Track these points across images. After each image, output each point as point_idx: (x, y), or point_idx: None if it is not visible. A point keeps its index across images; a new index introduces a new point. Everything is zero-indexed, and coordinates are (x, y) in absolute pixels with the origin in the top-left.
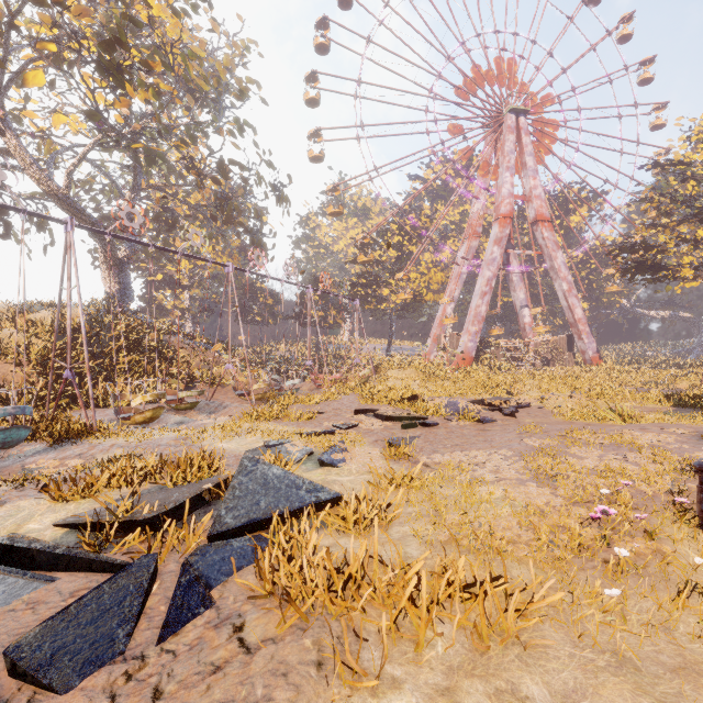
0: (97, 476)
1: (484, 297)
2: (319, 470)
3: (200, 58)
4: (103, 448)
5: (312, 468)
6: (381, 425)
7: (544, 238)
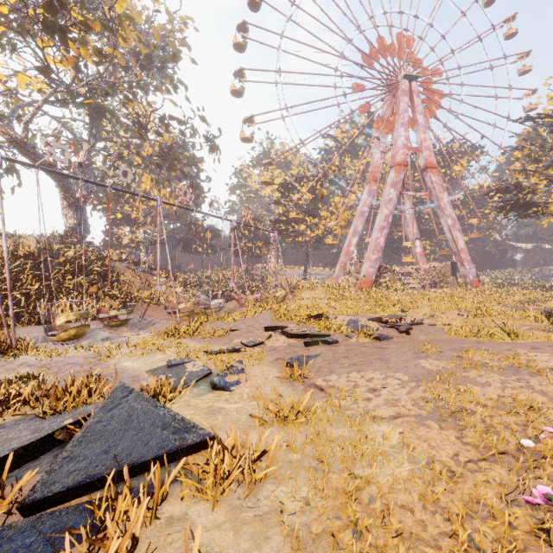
0: None
1: (383, 230)
2: (209, 395)
3: (133, 19)
4: (11, 367)
5: (203, 392)
6: (286, 342)
7: (432, 182)
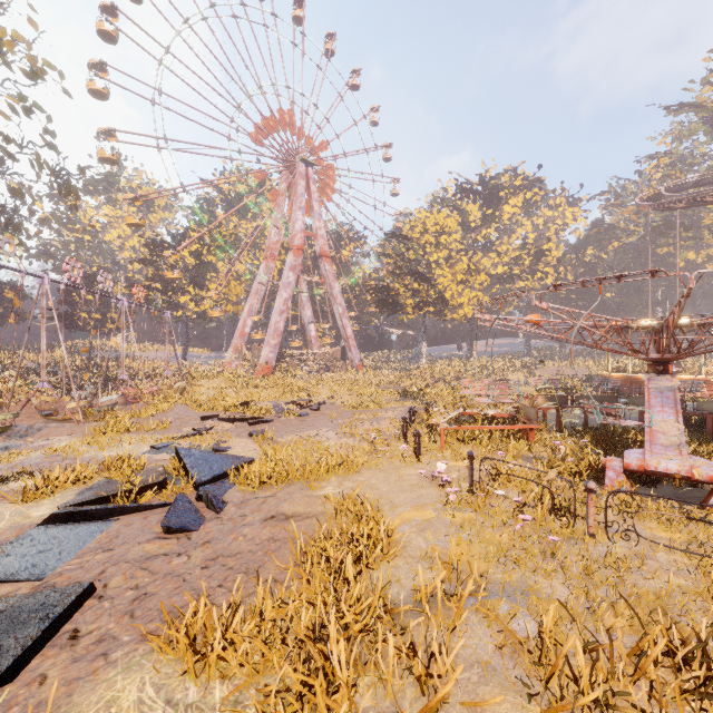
0: (8, 491)
1: (283, 314)
2: None
3: None
4: None
5: None
6: (233, 425)
7: (326, 271)
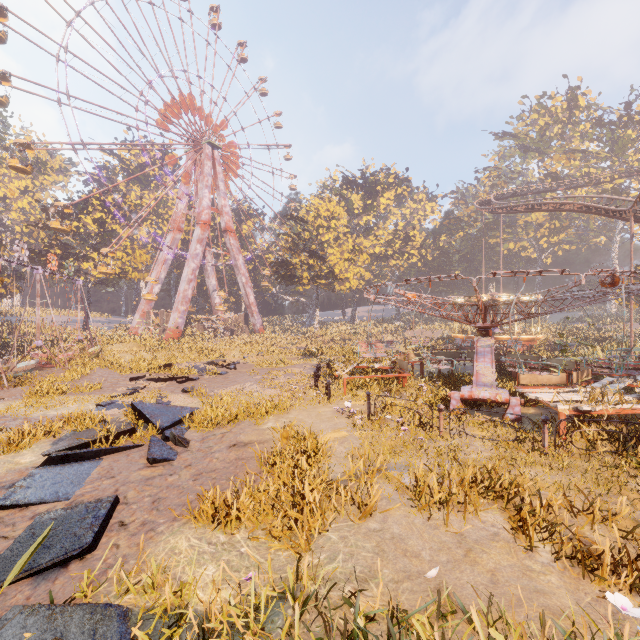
0: None
1: (191, 283)
2: None
3: None
4: None
5: None
6: (163, 384)
7: (231, 244)
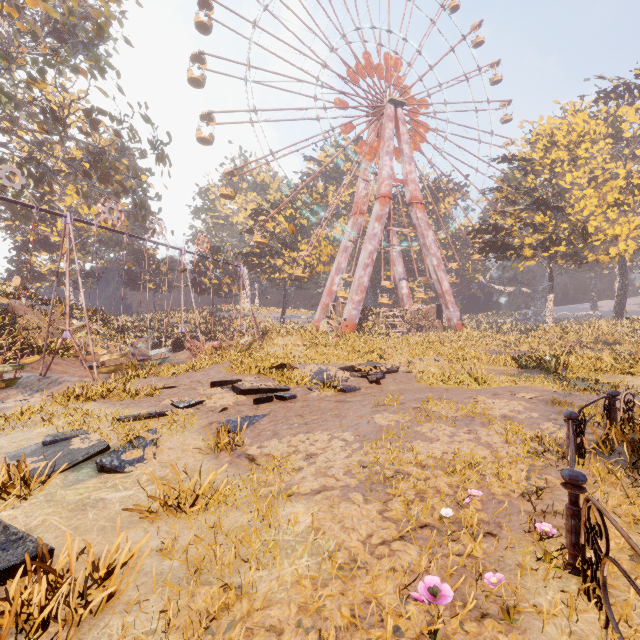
0: None
1: (367, 268)
2: (90, 481)
3: None
4: None
5: (83, 478)
6: (231, 401)
7: (418, 218)
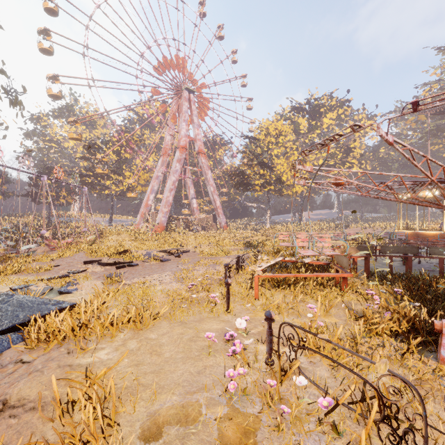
0: None
1: (171, 191)
2: (59, 297)
3: None
4: None
5: (54, 296)
6: (103, 269)
7: (202, 163)
